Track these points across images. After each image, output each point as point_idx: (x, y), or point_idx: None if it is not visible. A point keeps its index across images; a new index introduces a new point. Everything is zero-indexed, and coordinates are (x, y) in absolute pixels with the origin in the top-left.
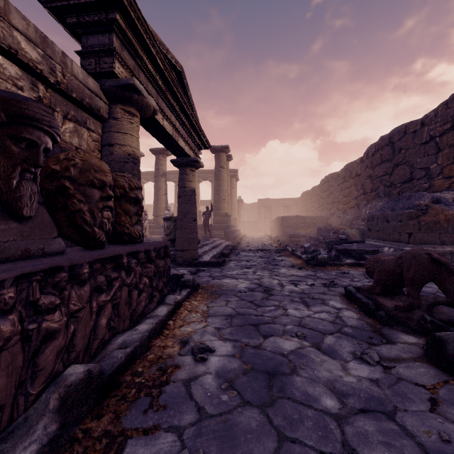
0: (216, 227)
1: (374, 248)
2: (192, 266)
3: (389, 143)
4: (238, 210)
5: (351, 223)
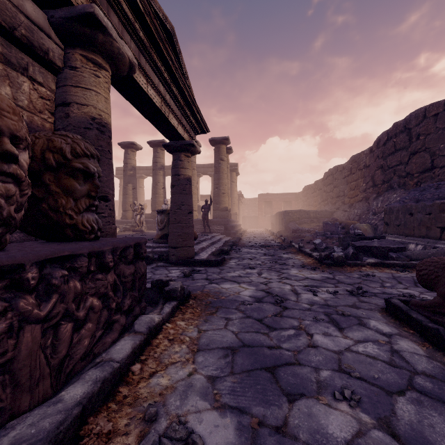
0: (215, 222)
1: (400, 245)
2: (187, 265)
3: (405, 130)
4: (238, 205)
5: (360, 217)
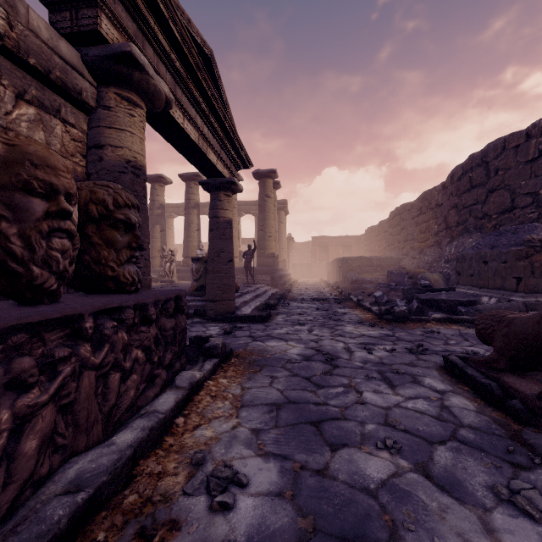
0: (260, 270)
1: (471, 298)
2: (227, 321)
3: (482, 163)
4: (288, 250)
5: (431, 265)
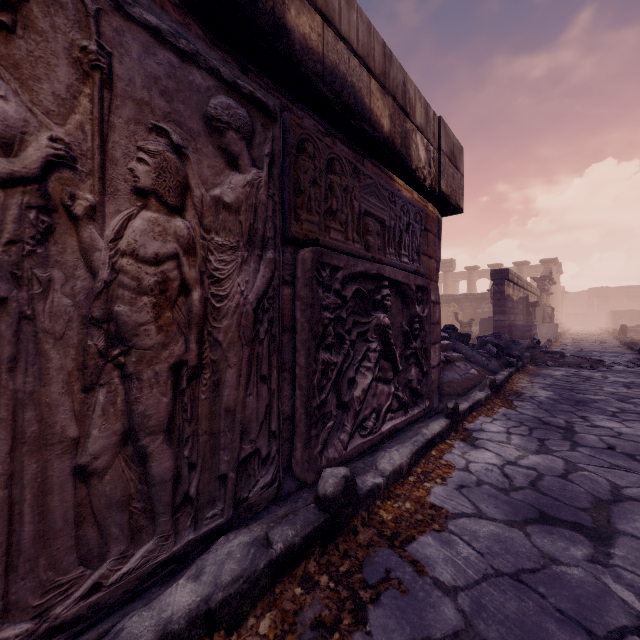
0: None
1: None
2: None
3: None
4: (561, 302)
5: None
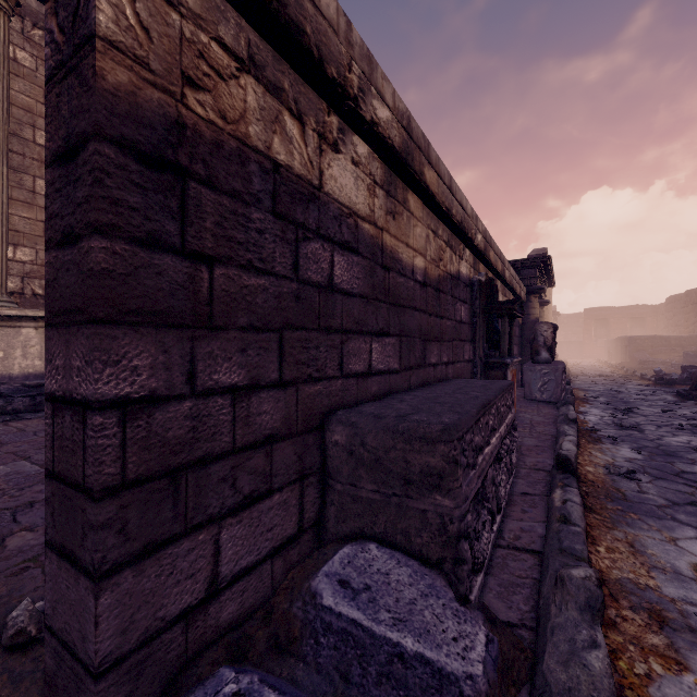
0: None
1: None
2: None
3: None
4: None
5: None
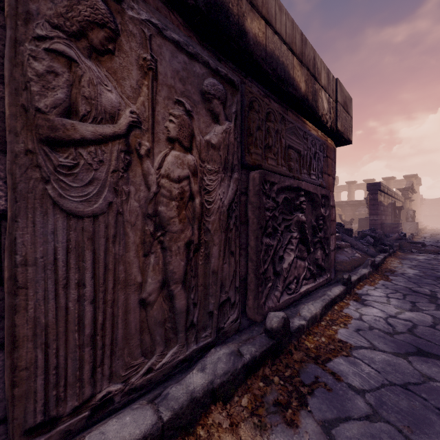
0: None
1: None
2: None
3: None
4: (420, 206)
5: None
